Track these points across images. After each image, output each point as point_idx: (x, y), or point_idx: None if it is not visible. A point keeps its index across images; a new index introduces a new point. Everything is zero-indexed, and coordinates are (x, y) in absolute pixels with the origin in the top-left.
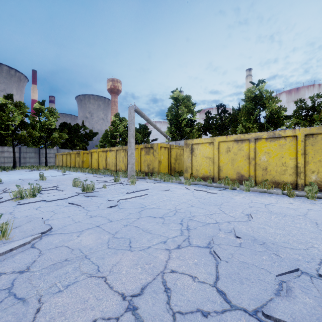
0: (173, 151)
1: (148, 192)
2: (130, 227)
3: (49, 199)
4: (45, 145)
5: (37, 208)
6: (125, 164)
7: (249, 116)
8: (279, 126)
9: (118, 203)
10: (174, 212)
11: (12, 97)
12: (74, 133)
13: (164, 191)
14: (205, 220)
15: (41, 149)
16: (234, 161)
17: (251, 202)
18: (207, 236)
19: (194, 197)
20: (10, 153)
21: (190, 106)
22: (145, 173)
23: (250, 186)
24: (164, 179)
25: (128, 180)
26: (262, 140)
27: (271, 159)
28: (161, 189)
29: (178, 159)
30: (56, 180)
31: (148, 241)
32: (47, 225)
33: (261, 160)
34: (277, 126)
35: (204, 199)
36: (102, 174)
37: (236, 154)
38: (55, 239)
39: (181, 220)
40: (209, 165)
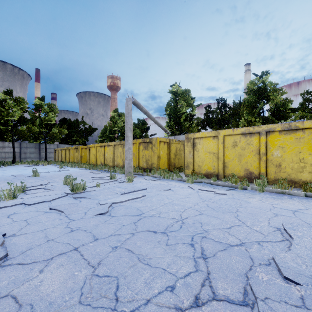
0: (173, 146)
1: (147, 193)
2: (121, 251)
3: (29, 202)
4: (45, 140)
5: (10, 215)
6: (122, 159)
7: (252, 110)
8: (285, 119)
9: (110, 208)
10: (179, 223)
11: (12, 92)
12: (74, 129)
13: (164, 191)
14: (224, 239)
15: (41, 144)
16: (242, 156)
17: (273, 207)
18: (236, 275)
19: (201, 199)
20: (11, 148)
21: (189, 101)
22: (143, 169)
23: (263, 185)
24: (164, 176)
25: (125, 177)
26: (275, 133)
27: (286, 154)
28: (161, 189)
29: (178, 154)
30: (49, 176)
31: (145, 285)
32: (3, 248)
33: (274, 156)
34: (283, 119)
35: (214, 203)
36: (99, 170)
37: (244, 149)
38: (3, 277)
39: (192, 239)
40: (213, 161)
